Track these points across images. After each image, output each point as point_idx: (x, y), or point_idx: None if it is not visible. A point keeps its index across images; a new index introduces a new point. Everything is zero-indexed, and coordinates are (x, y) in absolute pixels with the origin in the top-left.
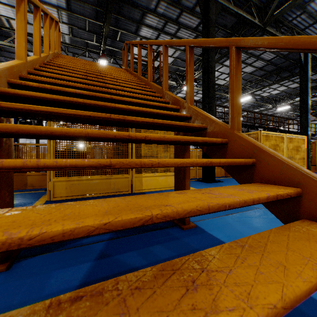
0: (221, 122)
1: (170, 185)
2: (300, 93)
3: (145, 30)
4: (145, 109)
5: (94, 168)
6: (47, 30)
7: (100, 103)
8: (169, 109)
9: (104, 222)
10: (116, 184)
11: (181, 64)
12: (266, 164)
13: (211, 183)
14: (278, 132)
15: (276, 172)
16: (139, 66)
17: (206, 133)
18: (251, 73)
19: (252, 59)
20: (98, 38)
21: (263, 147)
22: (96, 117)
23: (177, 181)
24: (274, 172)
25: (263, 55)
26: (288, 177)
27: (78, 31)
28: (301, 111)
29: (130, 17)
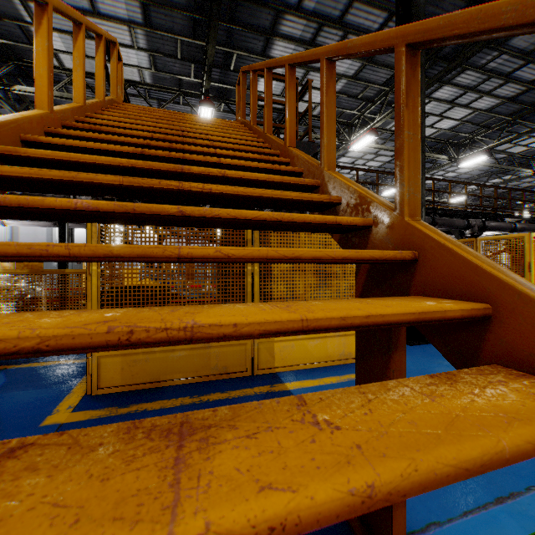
0: None
1: (332, 356)
2: None
3: (280, 47)
4: (277, 252)
5: None
6: (81, 55)
7: (127, 251)
8: (344, 227)
9: None
10: (220, 358)
11: (346, 103)
12: None
13: (418, 344)
14: None
15: None
16: (268, 113)
17: (485, 332)
18: (489, 110)
19: (493, 82)
20: (198, 70)
21: None
22: (68, 348)
23: None
24: None
25: (519, 71)
26: None
27: (164, 62)
28: None
29: (253, 24)
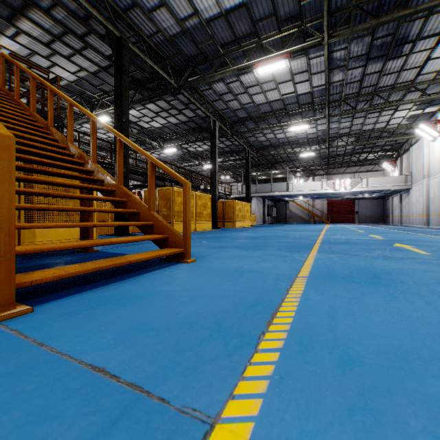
0: (113, 178)
1: (74, 237)
2: (212, 157)
3: (28, 25)
4: (56, 163)
5: (42, 194)
6: None
7: (17, 155)
8: (75, 162)
9: (58, 207)
10: None
11: (89, 87)
12: (131, 201)
13: (124, 236)
14: (201, 190)
15: (134, 205)
16: (33, 101)
17: (104, 184)
18: (176, 125)
19: (175, 111)
20: None
21: (130, 193)
22: (23, 167)
23: (83, 219)
24: (133, 205)
25: (184, 111)
26: (137, 206)
27: None
28: (212, 173)
29: None
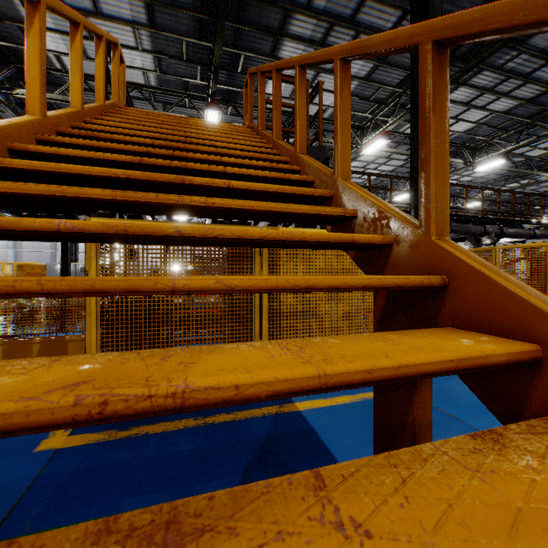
0: None
1: None
2: None
3: (289, 48)
4: (288, 281)
5: None
6: (78, 57)
7: (111, 285)
8: (361, 246)
9: None
10: None
11: (358, 105)
12: None
13: None
14: None
15: None
16: (277, 117)
17: (532, 377)
18: (507, 112)
19: (512, 83)
20: (204, 72)
21: None
22: (21, 428)
23: None
24: None
25: (538, 71)
26: None
27: (169, 64)
28: None
29: (261, 24)
